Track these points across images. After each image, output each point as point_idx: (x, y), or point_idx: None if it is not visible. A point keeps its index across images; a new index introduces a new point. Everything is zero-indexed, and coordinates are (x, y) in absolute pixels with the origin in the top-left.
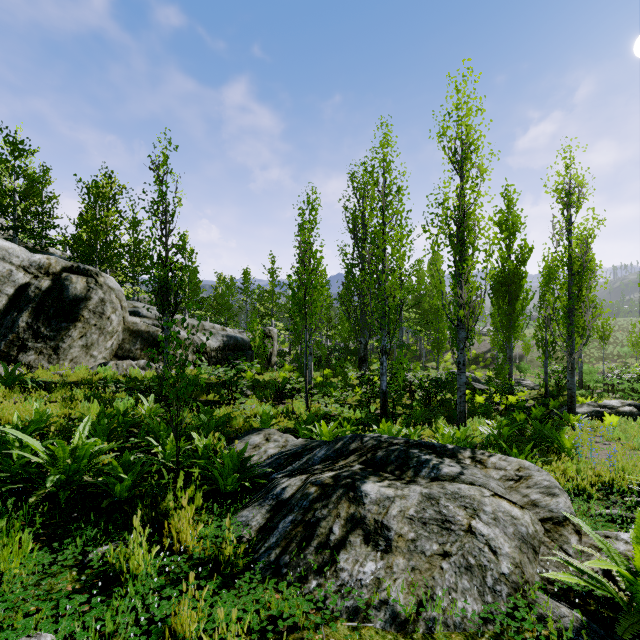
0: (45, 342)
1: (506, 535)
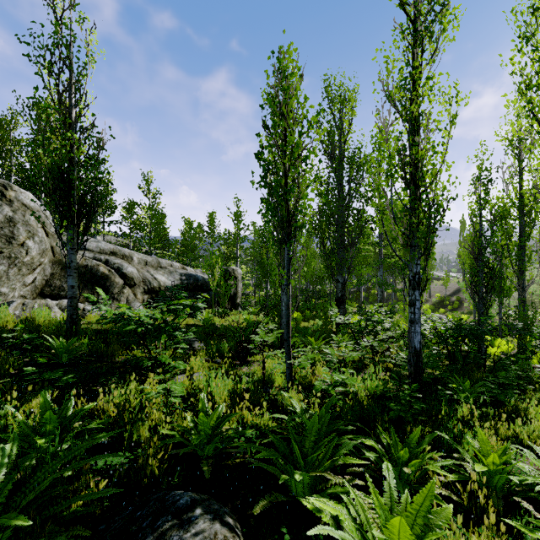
0: None
1: None
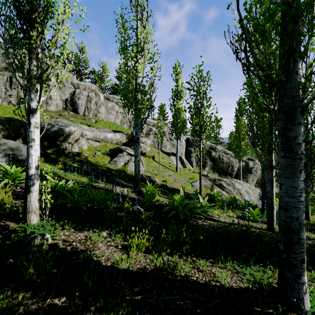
0: (245, 179)
1: None
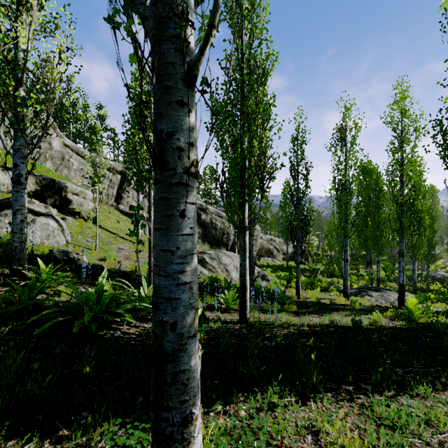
0: None
1: (393, 298)
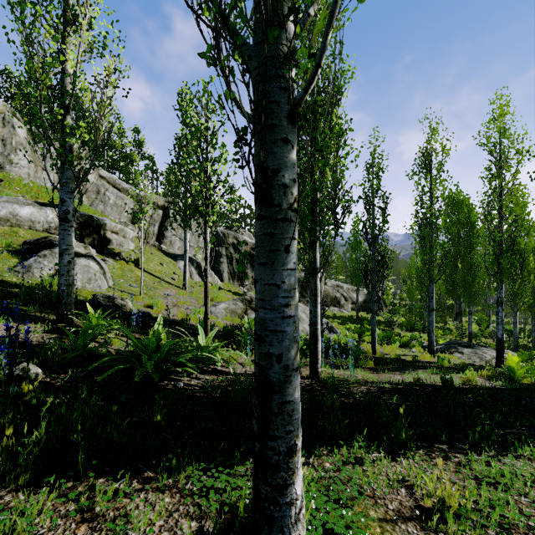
0: (304, 298)
1: (490, 356)
